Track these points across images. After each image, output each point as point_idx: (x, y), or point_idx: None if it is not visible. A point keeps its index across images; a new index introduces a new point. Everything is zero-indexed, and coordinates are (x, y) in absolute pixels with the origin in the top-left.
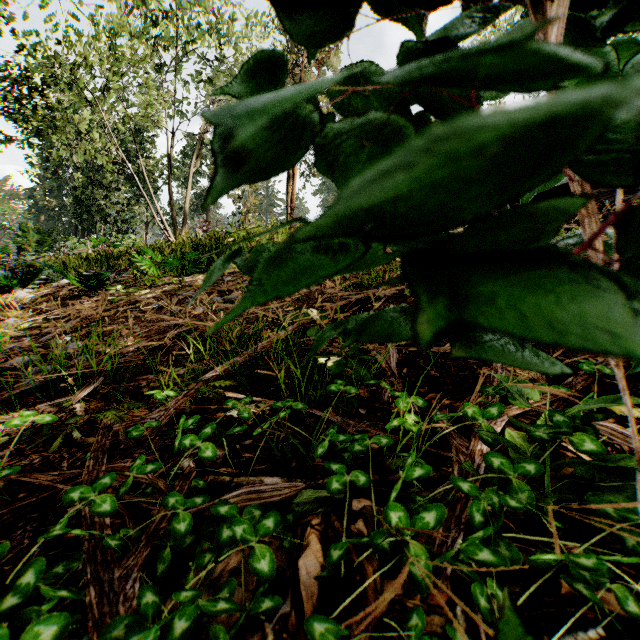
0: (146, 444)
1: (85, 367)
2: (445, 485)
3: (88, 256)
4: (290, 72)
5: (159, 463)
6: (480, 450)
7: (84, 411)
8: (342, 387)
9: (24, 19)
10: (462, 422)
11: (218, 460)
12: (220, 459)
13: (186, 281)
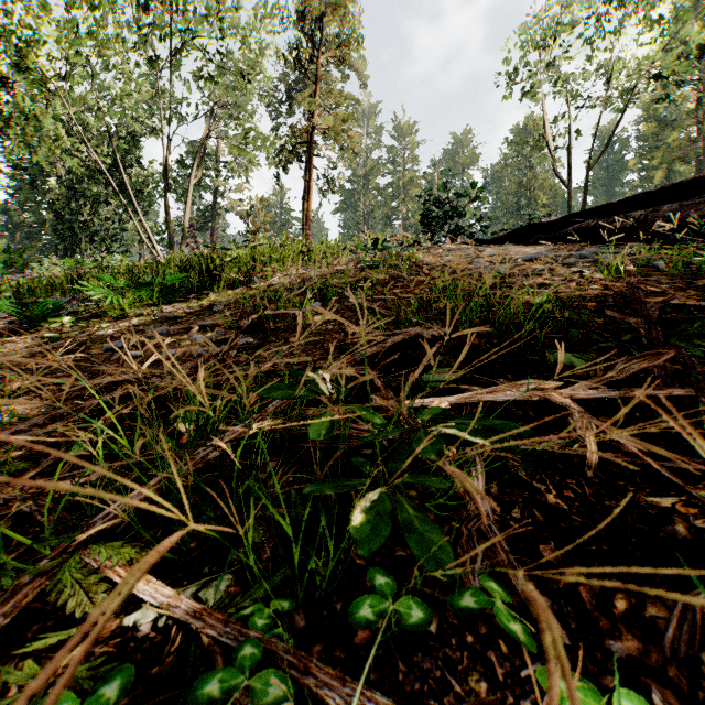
0: None
1: None
2: None
3: (51, 279)
4: (305, 69)
5: None
6: None
7: None
8: (388, 604)
9: None
10: (699, 699)
11: None
12: None
13: (161, 312)
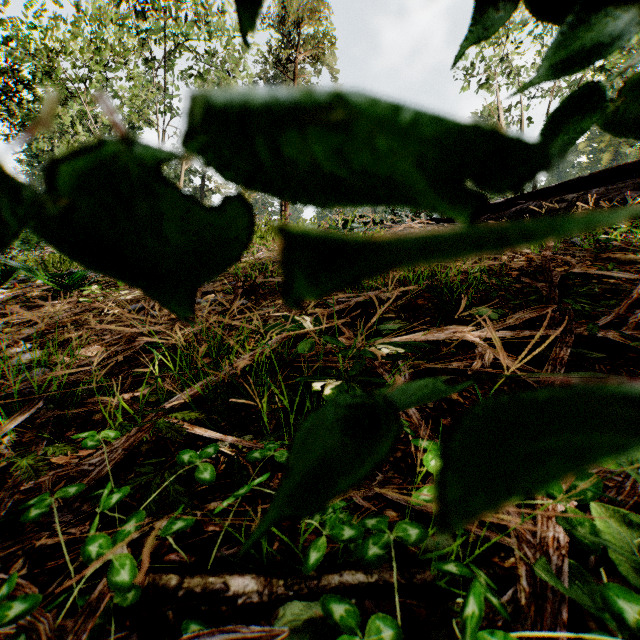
0: (76, 505)
1: (28, 386)
2: (506, 598)
3: None
4: (284, 68)
5: (36, 597)
6: (554, 538)
7: (12, 448)
8: None
9: (3, 5)
10: None
11: (167, 539)
12: (171, 537)
13: None
